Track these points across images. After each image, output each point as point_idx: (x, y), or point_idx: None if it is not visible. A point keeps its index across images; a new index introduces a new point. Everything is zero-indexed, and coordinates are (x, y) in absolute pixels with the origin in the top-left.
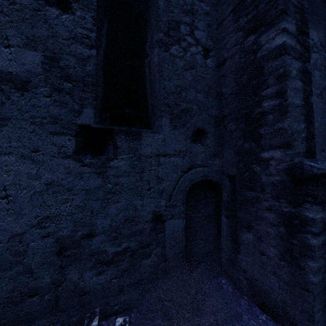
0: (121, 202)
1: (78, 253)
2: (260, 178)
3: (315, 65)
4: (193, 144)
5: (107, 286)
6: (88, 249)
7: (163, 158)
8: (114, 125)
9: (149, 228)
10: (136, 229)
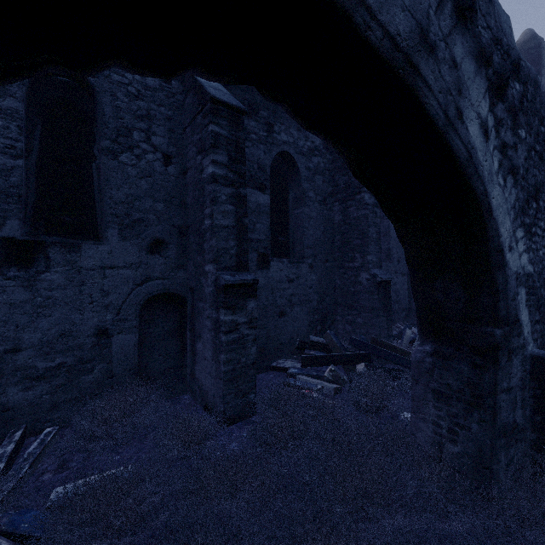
0: (55, 317)
1: (0, 368)
2: (205, 289)
3: (317, 170)
4: (150, 256)
5: (37, 402)
6: (13, 364)
7: (110, 270)
8: (51, 235)
9: (91, 343)
10: (75, 344)
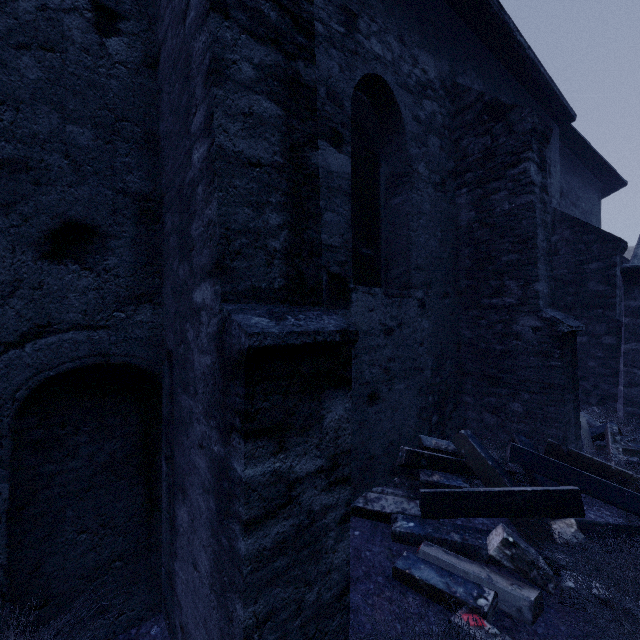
0: None
1: None
2: (193, 358)
3: (431, 125)
4: (50, 266)
5: None
6: None
7: None
8: None
9: None
10: None
